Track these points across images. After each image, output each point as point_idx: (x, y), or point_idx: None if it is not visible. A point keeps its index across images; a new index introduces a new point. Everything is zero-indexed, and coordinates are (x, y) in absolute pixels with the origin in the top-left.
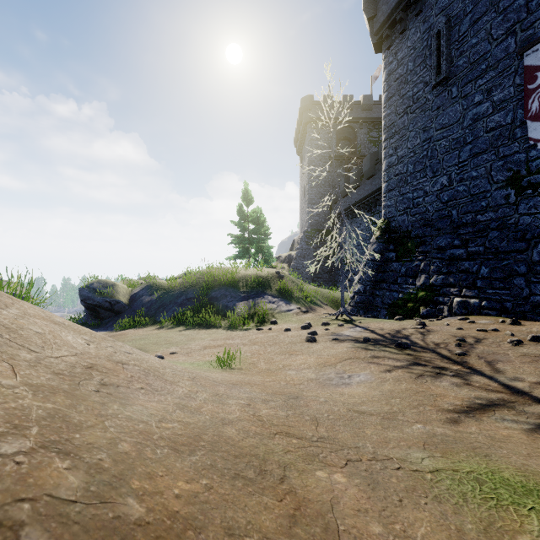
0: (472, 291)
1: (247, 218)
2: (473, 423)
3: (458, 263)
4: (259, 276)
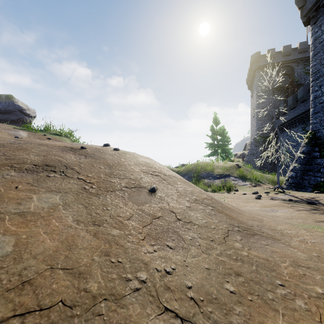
0: None
1: (216, 133)
2: None
3: None
4: (226, 166)
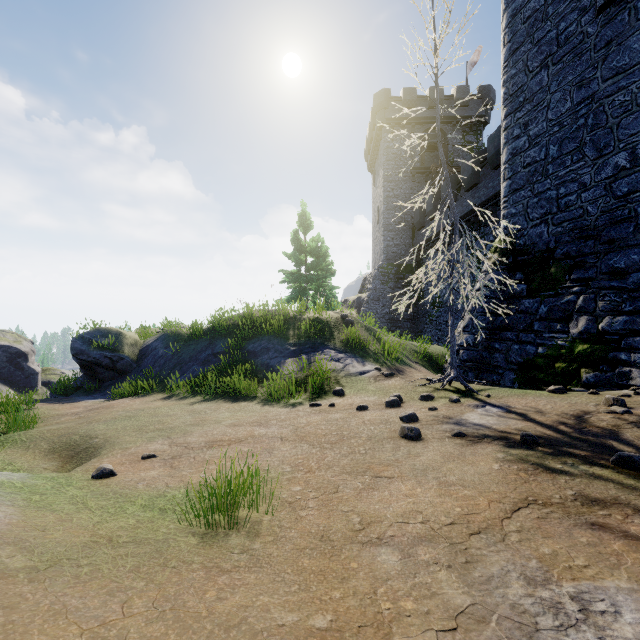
0: None
1: (304, 249)
2: None
3: None
4: (317, 321)
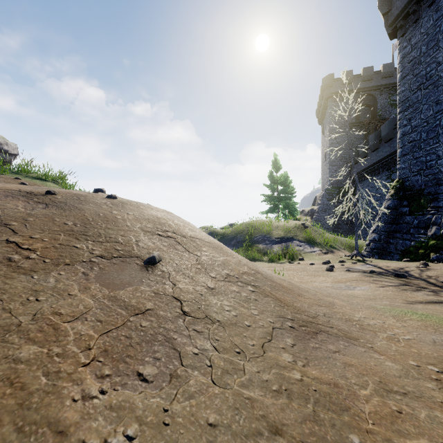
0: None
1: (276, 182)
2: (421, 305)
3: None
4: (288, 226)
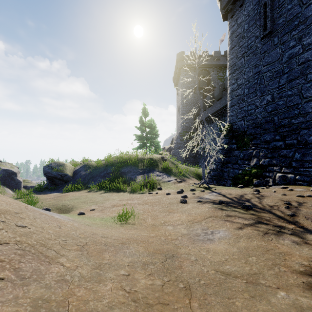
0: (289, 169)
1: (145, 125)
2: None
3: (279, 151)
4: (151, 159)
